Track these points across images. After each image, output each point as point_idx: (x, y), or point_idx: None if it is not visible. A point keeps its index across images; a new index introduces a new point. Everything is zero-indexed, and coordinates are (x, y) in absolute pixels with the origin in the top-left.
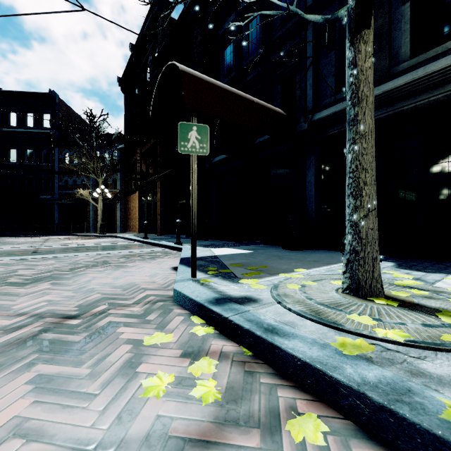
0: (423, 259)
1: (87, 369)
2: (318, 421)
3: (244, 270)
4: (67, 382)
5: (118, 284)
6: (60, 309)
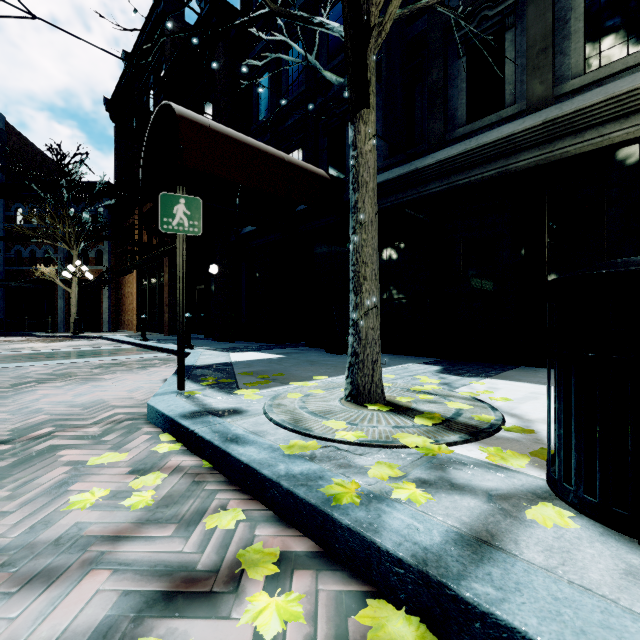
0: (479, 362)
1: (6, 492)
2: (239, 513)
3: (254, 379)
4: None
5: (78, 402)
6: None
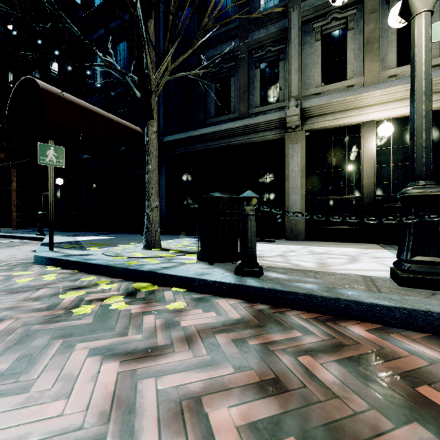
0: None
1: None
2: (94, 277)
3: (95, 246)
4: None
5: None
6: None
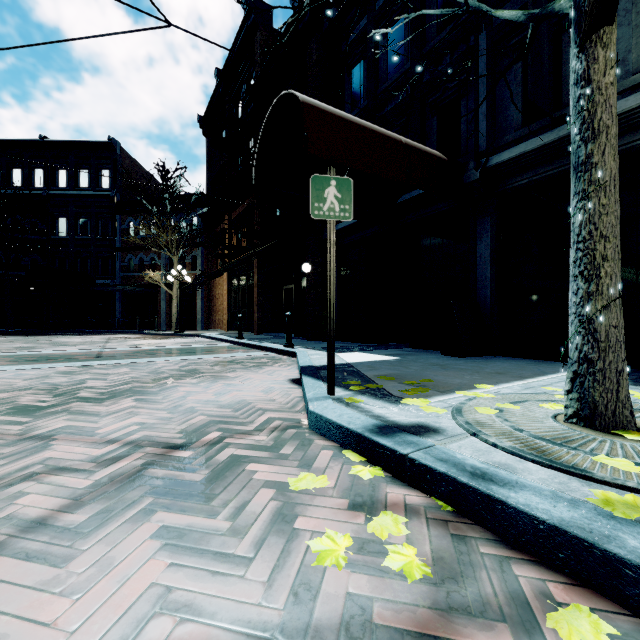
0: None
1: (225, 521)
2: (593, 616)
3: (398, 385)
4: (204, 538)
5: (223, 402)
6: (160, 436)
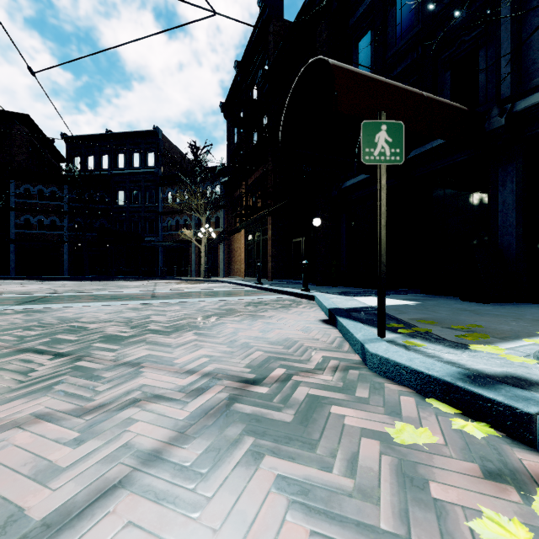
0: None
1: (344, 478)
2: None
3: (443, 329)
4: (331, 498)
5: (271, 339)
6: (230, 369)
